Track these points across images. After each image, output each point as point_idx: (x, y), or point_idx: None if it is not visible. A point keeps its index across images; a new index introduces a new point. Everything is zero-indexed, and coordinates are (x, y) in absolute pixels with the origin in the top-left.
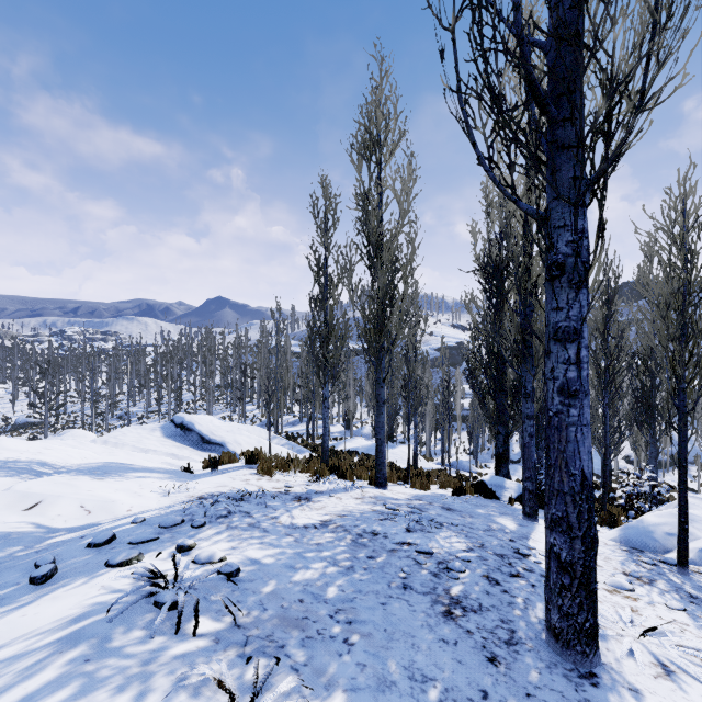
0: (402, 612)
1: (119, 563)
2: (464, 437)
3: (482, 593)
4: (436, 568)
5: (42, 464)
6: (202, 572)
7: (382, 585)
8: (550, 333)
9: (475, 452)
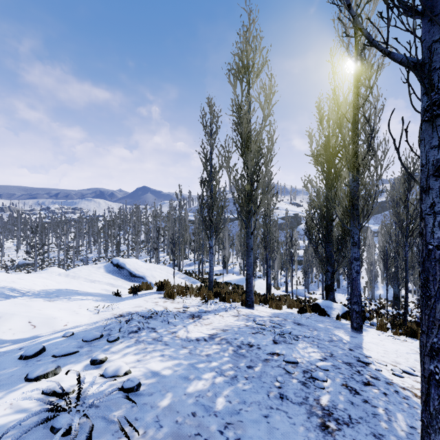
0: (283, 426)
1: (35, 377)
2: (299, 274)
3: (347, 404)
4: (303, 377)
5: (12, 290)
6: (107, 386)
7: (262, 395)
8: (429, 171)
9: (306, 284)
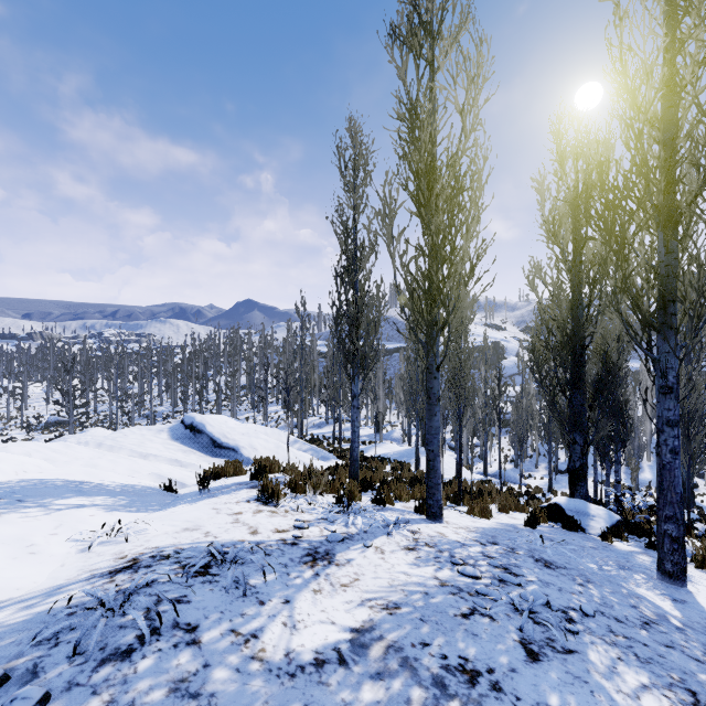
0: None
1: None
2: (503, 442)
3: None
4: None
5: None
6: None
7: None
8: None
9: (517, 460)
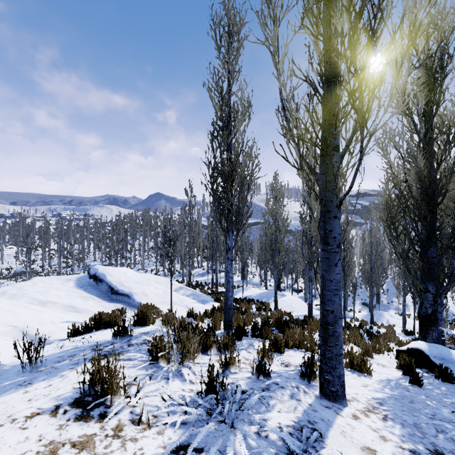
0: None
1: None
2: None
3: None
4: None
5: None
6: None
7: None
8: None
9: None
